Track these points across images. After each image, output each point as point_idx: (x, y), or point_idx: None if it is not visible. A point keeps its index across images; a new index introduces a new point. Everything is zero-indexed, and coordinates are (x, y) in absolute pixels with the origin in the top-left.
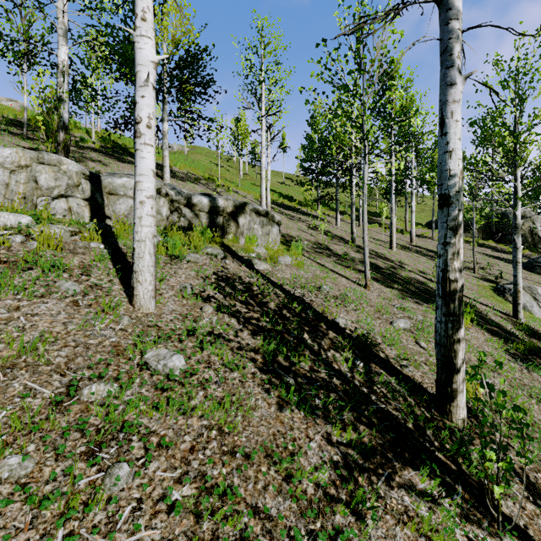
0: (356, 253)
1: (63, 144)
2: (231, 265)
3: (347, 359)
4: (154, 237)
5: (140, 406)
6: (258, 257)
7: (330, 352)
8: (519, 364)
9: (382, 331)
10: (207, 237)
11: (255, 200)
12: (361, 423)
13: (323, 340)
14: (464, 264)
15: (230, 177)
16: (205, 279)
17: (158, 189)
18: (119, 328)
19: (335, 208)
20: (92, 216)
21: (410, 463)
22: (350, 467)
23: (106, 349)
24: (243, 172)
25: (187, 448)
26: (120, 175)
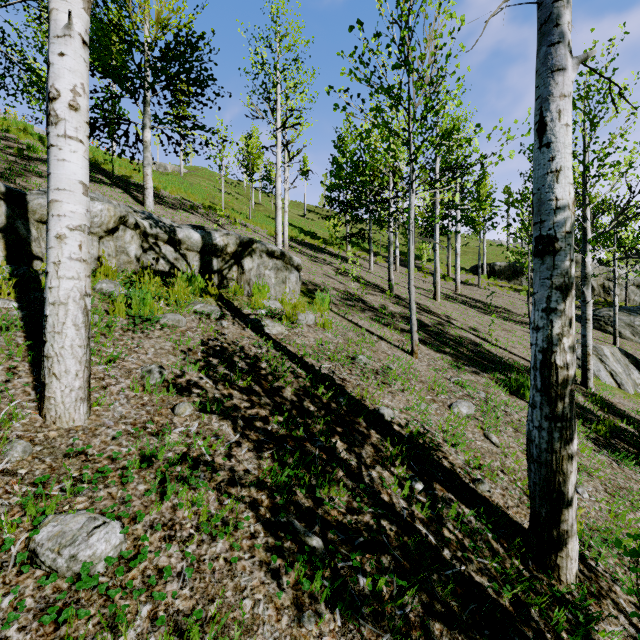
0: (395, 305)
1: None
2: (230, 328)
3: (401, 480)
4: (85, 296)
5: None
6: (270, 315)
7: (376, 469)
8: (606, 455)
9: (441, 422)
10: (197, 288)
11: (269, 236)
12: (434, 616)
13: (363, 448)
14: (516, 317)
15: (239, 207)
16: (187, 354)
17: (122, 218)
18: None
19: (366, 248)
20: (9, 256)
21: None
22: None
23: None
24: (256, 201)
25: None
26: None
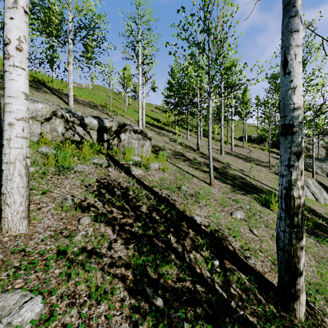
0: (201, 158)
1: None
2: (112, 172)
3: (206, 259)
4: (26, 158)
5: None
6: (134, 164)
7: (192, 253)
8: (313, 239)
9: (226, 223)
10: (95, 150)
11: (135, 121)
12: None
13: (185, 240)
14: (263, 163)
15: (119, 106)
16: (88, 187)
17: (54, 112)
18: None
19: (185, 127)
20: None
21: None
22: None
23: None
24: (128, 103)
25: None
26: None
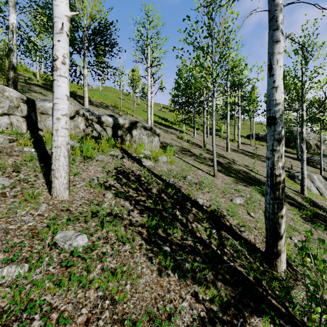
0: (206, 154)
1: (13, 80)
2: (127, 162)
3: (206, 228)
4: (68, 144)
5: (46, 283)
6: (145, 157)
7: (194, 223)
8: (309, 225)
9: (226, 206)
10: (111, 144)
11: (144, 120)
12: (218, 279)
13: (189, 215)
14: None
15: (128, 106)
16: (108, 173)
17: (77, 111)
18: (37, 213)
19: (192, 126)
20: (28, 129)
21: (254, 311)
22: (213, 321)
23: (23, 233)
24: (137, 103)
25: (83, 321)
26: (50, 101)
